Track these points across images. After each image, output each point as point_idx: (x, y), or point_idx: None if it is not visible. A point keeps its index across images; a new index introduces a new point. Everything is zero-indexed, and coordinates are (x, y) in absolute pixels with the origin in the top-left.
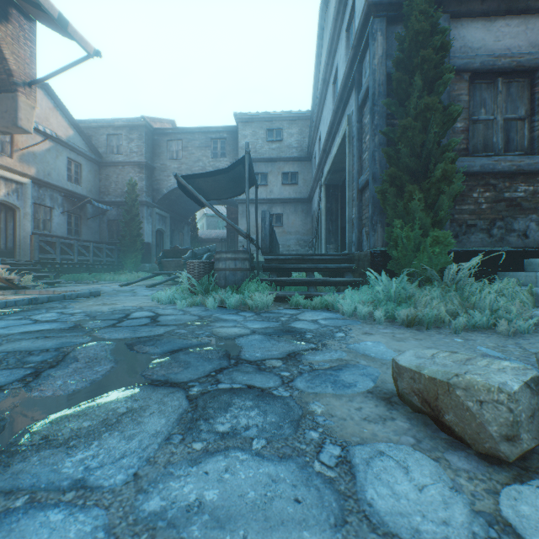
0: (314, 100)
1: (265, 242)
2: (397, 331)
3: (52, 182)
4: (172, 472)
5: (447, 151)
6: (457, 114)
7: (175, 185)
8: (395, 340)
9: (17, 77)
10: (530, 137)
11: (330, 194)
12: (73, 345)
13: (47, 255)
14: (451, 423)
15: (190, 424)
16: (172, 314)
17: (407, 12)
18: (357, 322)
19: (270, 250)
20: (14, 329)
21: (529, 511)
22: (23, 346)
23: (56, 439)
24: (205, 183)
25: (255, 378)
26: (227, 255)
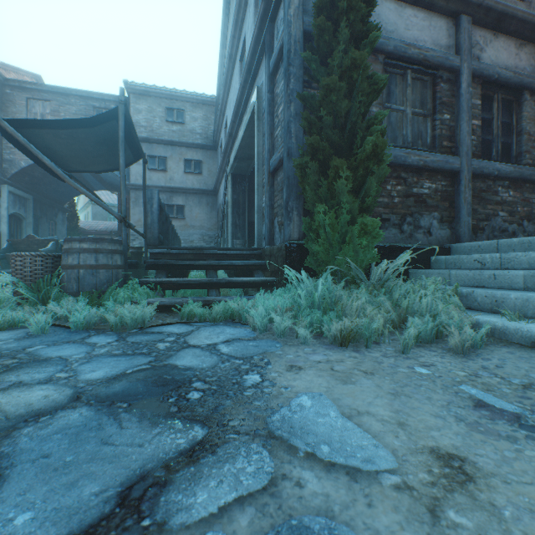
0: (220, 83)
1: (153, 231)
2: (333, 356)
3: None
4: None
5: (373, 125)
6: (383, 84)
7: None
8: (339, 381)
9: None
10: (432, 135)
11: (237, 184)
12: None
13: None
14: None
15: None
16: None
17: None
18: (275, 343)
19: (162, 242)
20: None
21: None
22: None
23: None
24: (57, 139)
25: None
26: (83, 245)
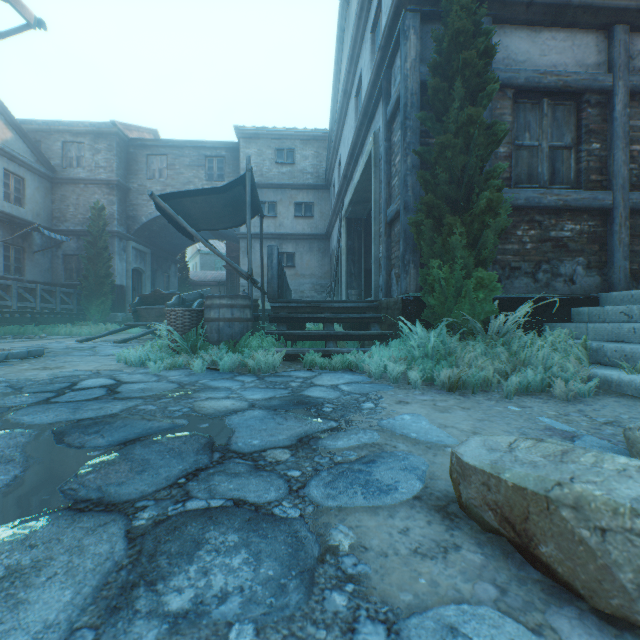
0: (333, 117)
1: (272, 286)
2: (439, 397)
3: None
4: None
5: (492, 177)
6: (503, 133)
7: (158, 213)
8: (438, 411)
9: None
10: (577, 169)
11: (352, 229)
12: None
13: None
14: (551, 559)
15: (118, 600)
16: (140, 381)
17: (445, 6)
18: (388, 386)
19: (279, 296)
20: None
21: None
22: None
23: None
24: (194, 207)
25: (248, 485)
26: (222, 301)
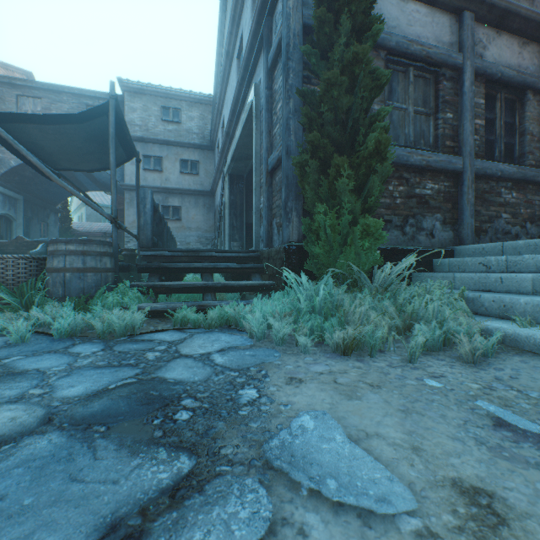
0: (217, 82)
1: (146, 233)
2: (336, 366)
3: None
4: None
5: (376, 122)
6: (386, 79)
7: None
8: (344, 395)
9: None
10: (435, 135)
11: (234, 185)
12: None
13: None
14: None
15: None
16: None
17: None
18: (274, 352)
19: (156, 244)
20: None
21: None
22: None
23: None
24: (44, 136)
25: None
26: (69, 247)
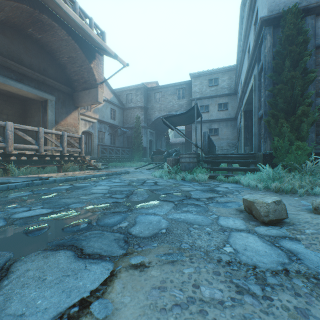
0: (238, 59)
1: (205, 148)
2: (268, 194)
3: (104, 120)
4: (173, 214)
5: (306, 98)
6: (313, 77)
7: (158, 116)
8: None
9: (98, 81)
10: None
11: (247, 116)
12: (133, 190)
13: (104, 154)
14: (254, 214)
15: (176, 208)
16: (162, 182)
17: (282, 24)
18: (248, 189)
19: (208, 151)
20: (111, 184)
21: (261, 229)
22: (118, 189)
23: (144, 207)
24: (175, 119)
25: (195, 202)
26: (186, 155)
